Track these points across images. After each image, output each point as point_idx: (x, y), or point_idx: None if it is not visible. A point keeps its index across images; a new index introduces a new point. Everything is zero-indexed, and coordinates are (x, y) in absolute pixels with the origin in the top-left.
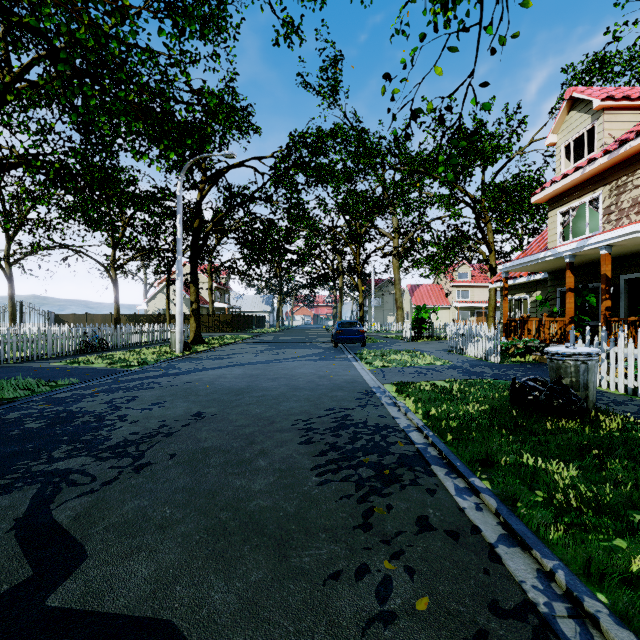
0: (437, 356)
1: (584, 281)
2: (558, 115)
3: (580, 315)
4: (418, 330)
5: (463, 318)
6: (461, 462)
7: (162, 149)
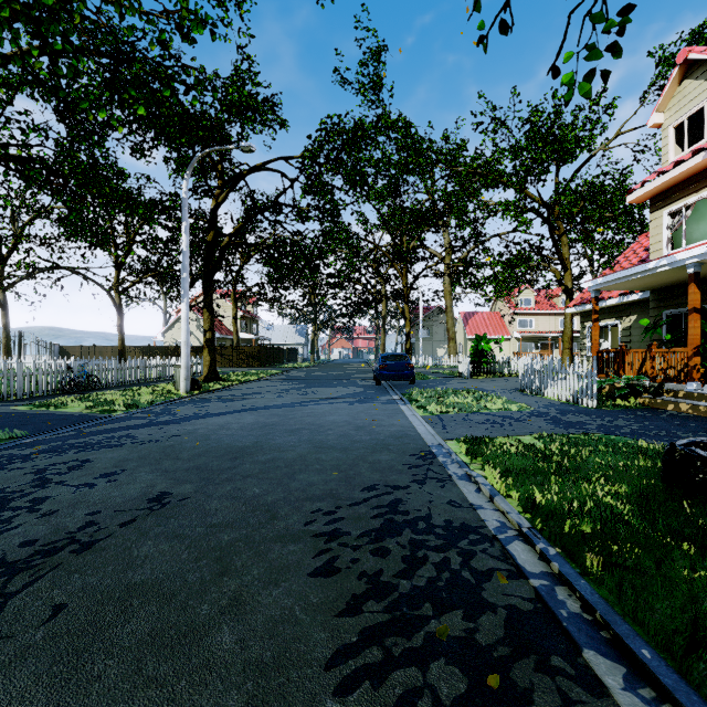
0: (508, 398)
1: (704, 300)
2: (666, 86)
3: (705, 344)
4: (477, 365)
5: (525, 351)
6: (650, 648)
7: (124, 98)
